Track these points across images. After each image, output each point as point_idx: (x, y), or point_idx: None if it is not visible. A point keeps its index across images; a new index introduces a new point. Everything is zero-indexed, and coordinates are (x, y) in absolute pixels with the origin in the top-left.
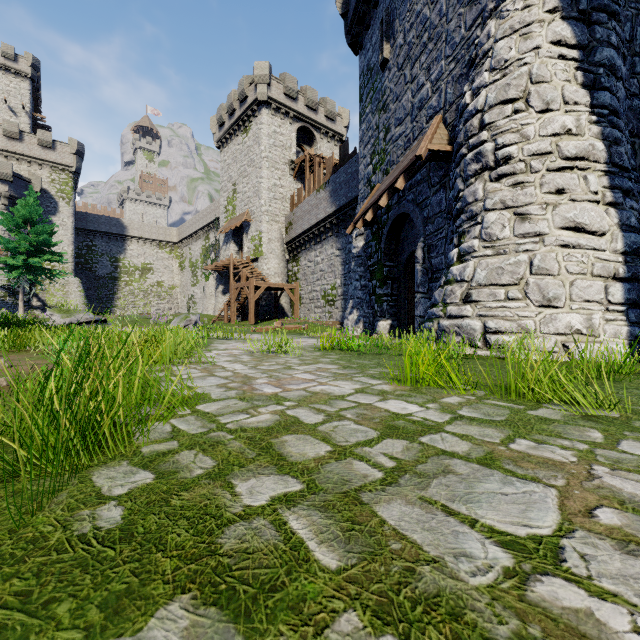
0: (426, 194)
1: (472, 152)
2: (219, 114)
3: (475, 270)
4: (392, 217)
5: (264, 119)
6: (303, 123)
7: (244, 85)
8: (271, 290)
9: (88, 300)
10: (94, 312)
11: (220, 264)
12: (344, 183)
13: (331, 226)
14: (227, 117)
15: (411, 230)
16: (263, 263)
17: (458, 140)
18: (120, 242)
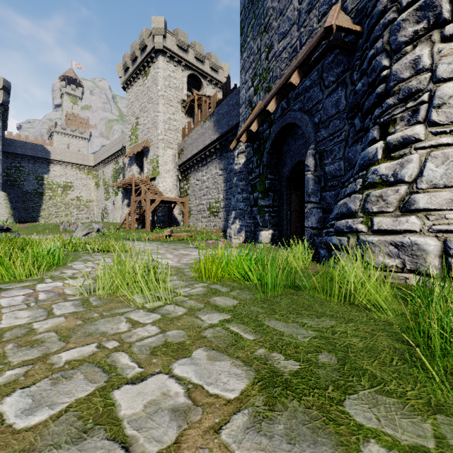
0: (317, 98)
1: (408, 9)
2: (124, 61)
3: (421, 166)
4: (275, 130)
5: (160, 64)
6: (192, 71)
7: (144, 36)
8: (166, 203)
9: (16, 211)
10: (21, 221)
11: (124, 182)
12: (226, 113)
13: (215, 150)
14: (131, 63)
15: (295, 142)
16: (159, 181)
17: (377, 9)
18: (45, 164)
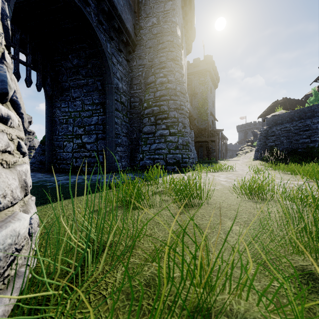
0: None
1: None
2: None
3: None
4: None
5: None
6: None
7: None
8: None
9: None
10: None
11: None
12: None
13: None
14: None
15: None
16: None
17: None
18: None
